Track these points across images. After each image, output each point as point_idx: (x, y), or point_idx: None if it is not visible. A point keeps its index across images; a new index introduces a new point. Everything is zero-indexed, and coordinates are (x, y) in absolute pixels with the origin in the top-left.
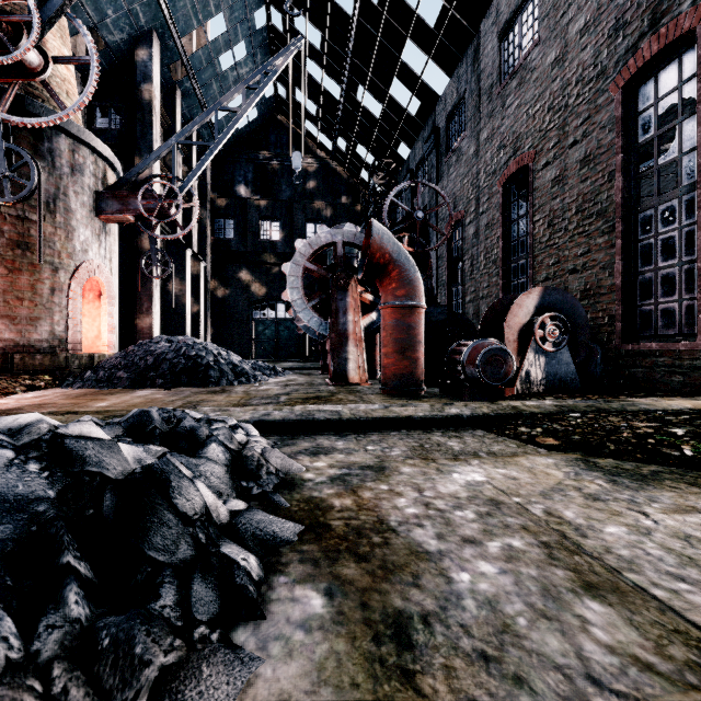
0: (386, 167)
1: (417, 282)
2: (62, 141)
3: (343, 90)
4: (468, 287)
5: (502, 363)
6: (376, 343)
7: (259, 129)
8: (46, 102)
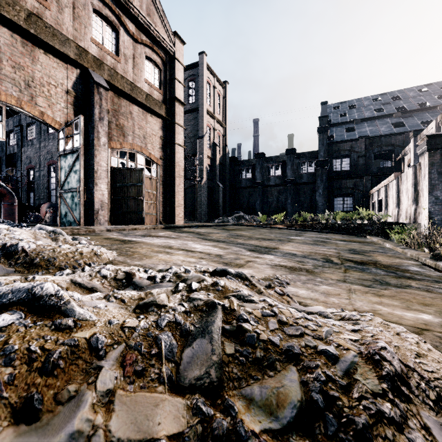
0: None
1: (15, 199)
2: None
3: None
4: (36, 194)
5: (39, 218)
6: None
7: None
8: None
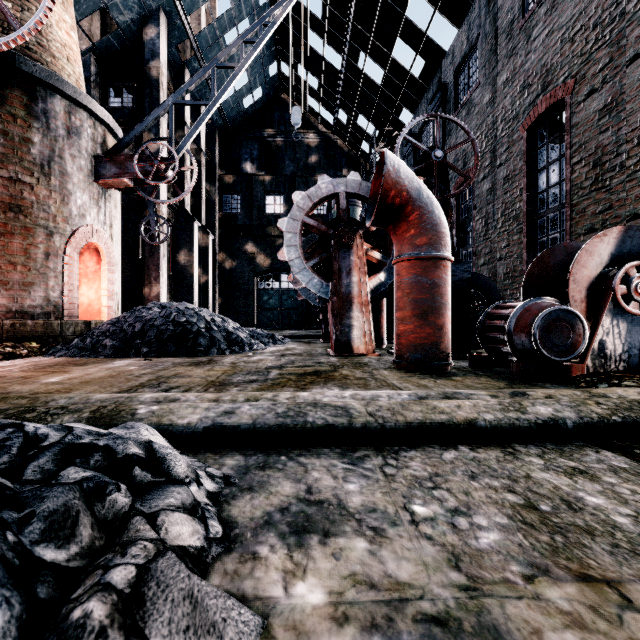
0: (387, 136)
1: (443, 227)
2: (58, 103)
3: (344, 59)
4: (481, 249)
5: (568, 330)
6: (382, 309)
7: (263, 108)
8: (45, 66)
